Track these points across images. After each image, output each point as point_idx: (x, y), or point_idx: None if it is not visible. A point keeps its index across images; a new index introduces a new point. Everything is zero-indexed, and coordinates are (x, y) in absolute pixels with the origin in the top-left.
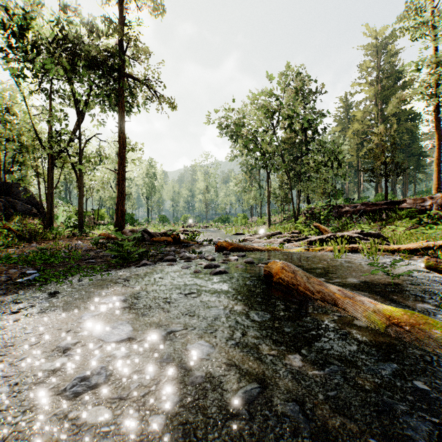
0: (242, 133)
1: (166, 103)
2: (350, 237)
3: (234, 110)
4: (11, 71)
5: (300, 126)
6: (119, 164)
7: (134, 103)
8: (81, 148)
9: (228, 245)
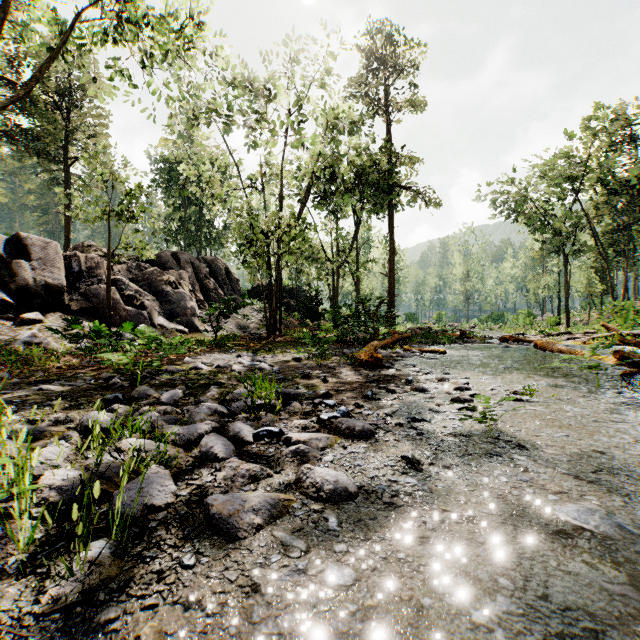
0: (524, 209)
1: (435, 203)
2: (636, 335)
3: (513, 182)
4: (321, 209)
5: (623, 185)
6: (391, 267)
7: (396, 202)
8: (357, 256)
9: (511, 338)
